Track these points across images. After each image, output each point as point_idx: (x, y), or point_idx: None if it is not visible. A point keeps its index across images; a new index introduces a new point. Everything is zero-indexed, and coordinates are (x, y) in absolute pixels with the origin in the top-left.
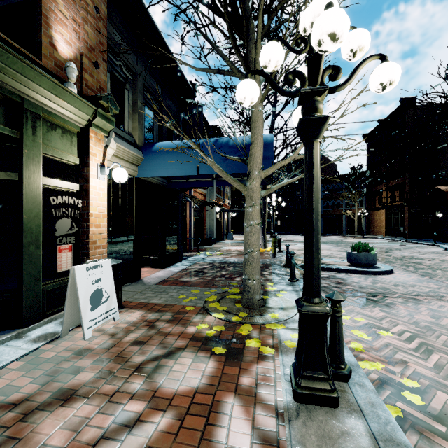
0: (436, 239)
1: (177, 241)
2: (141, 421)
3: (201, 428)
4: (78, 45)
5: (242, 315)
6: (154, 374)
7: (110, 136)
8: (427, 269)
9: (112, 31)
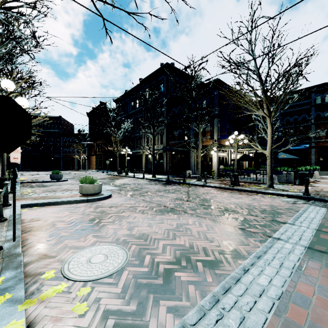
0: (111, 170)
1: None
2: None
3: None
4: None
5: None
6: None
7: None
8: None
9: None
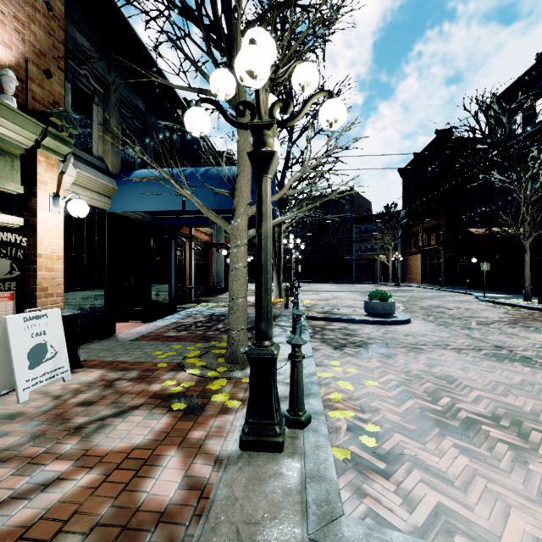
0: (471, 286)
1: (168, 290)
2: (62, 480)
3: (129, 481)
4: (21, 49)
5: (221, 370)
6: (94, 434)
7: (68, 160)
8: (447, 318)
9: (73, 33)
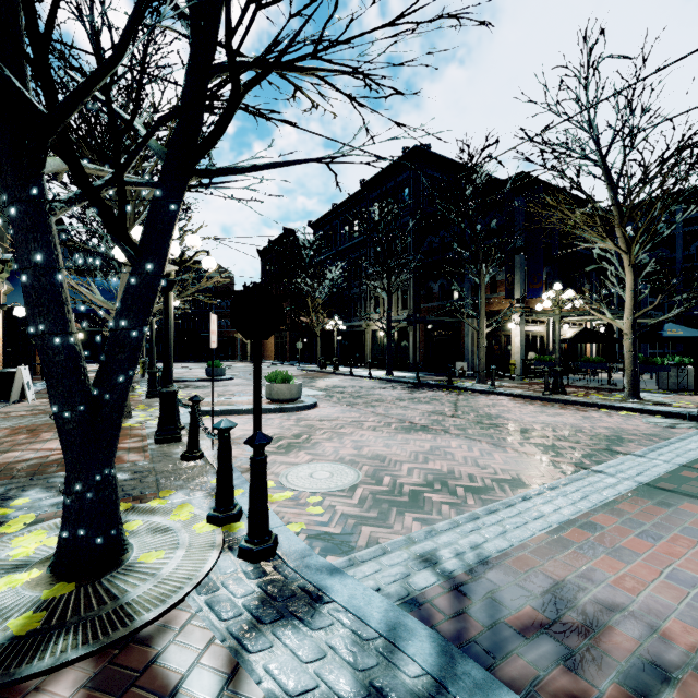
0: (304, 361)
1: (27, 364)
2: None
3: None
4: None
5: None
6: None
7: (5, 281)
8: None
9: None
